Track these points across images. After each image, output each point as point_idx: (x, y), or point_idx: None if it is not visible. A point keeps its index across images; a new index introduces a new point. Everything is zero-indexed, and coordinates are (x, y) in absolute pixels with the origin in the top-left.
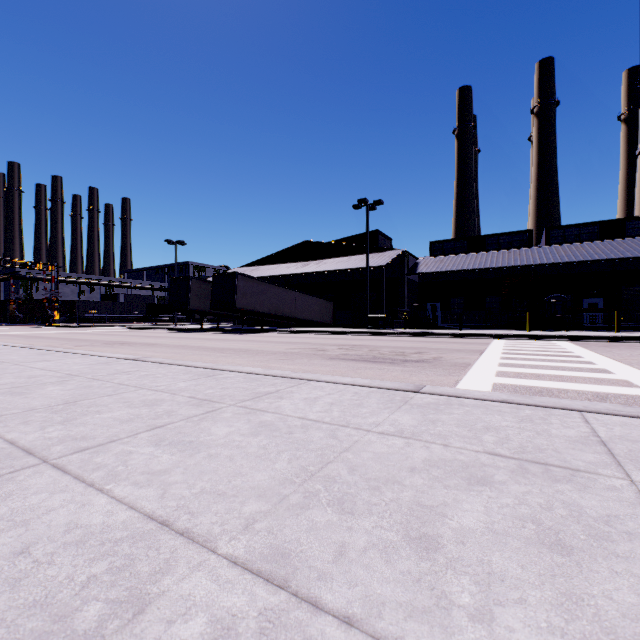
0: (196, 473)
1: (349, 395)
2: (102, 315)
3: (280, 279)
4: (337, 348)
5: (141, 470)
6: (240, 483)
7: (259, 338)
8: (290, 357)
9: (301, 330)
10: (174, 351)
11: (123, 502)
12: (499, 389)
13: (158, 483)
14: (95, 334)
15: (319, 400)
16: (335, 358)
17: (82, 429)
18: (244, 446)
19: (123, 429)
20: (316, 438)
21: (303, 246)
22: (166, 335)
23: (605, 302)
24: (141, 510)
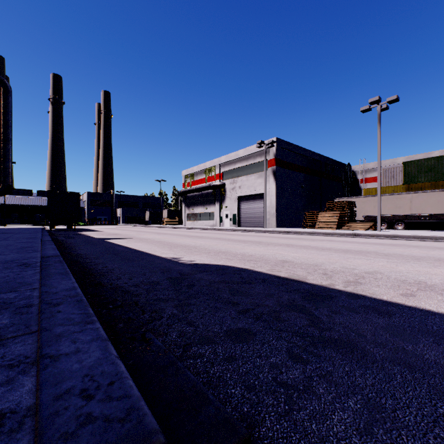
0: None
1: None
2: None
3: None
4: None
5: None
6: None
7: None
8: None
9: None
10: None
11: None
12: None
13: None
14: None
15: None
16: None
17: None
18: None
19: None
20: None
21: None
22: None
23: None
24: None
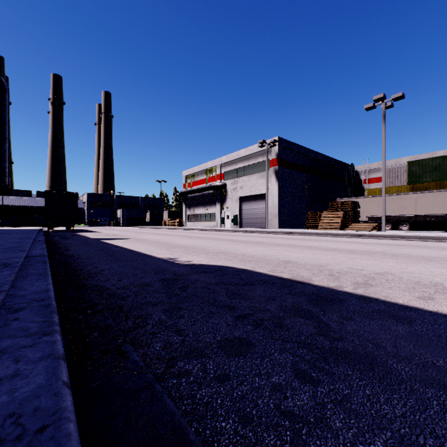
0: None
1: None
2: None
3: None
4: None
5: None
6: None
7: None
8: None
9: None
10: None
11: None
12: None
13: None
14: None
15: None
16: None
17: None
18: None
19: None
20: None
21: None
22: None
23: None
24: None
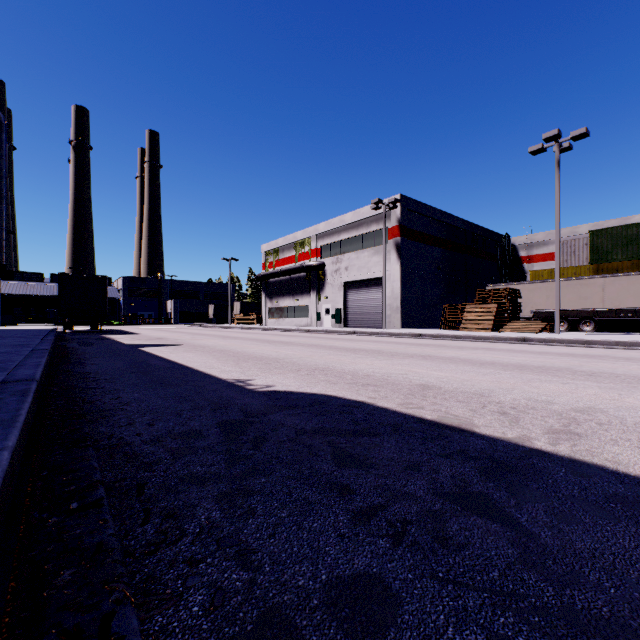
0: None
1: None
2: None
3: None
4: None
5: None
6: None
7: None
8: None
9: None
10: None
11: None
12: None
13: None
14: None
15: None
16: None
17: None
18: None
19: None
20: None
21: None
22: None
23: None
24: None
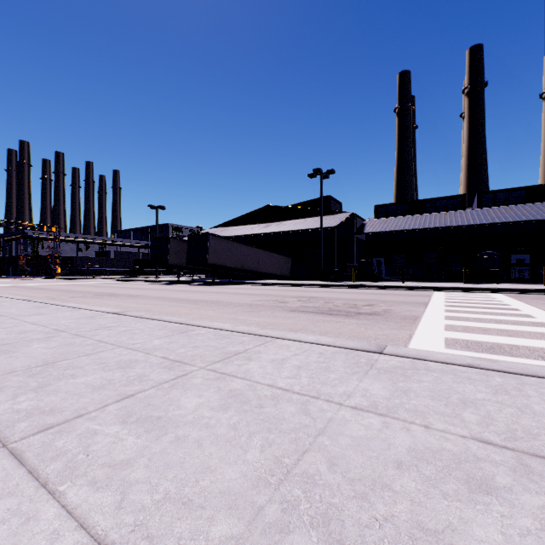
0: (160, 466)
1: (315, 356)
2: (96, 269)
3: (245, 238)
4: (296, 300)
5: (102, 461)
6: (208, 484)
7: (228, 290)
8: (255, 309)
9: (264, 282)
10: (154, 303)
11: (74, 515)
12: (452, 344)
13: (117, 482)
14: (89, 286)
15: (286, 362)
16: (295, 310)
17: (53, 398)
18: (213, 425)
19: (93, 399)
20: (288, 414)
21: (265, 210)
22: (148, 287)
23: (531, 258)
24: (92, 530)
